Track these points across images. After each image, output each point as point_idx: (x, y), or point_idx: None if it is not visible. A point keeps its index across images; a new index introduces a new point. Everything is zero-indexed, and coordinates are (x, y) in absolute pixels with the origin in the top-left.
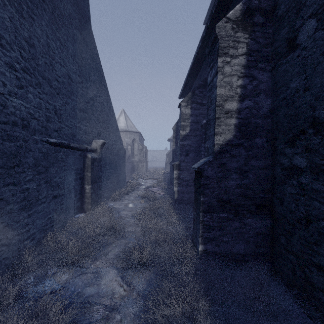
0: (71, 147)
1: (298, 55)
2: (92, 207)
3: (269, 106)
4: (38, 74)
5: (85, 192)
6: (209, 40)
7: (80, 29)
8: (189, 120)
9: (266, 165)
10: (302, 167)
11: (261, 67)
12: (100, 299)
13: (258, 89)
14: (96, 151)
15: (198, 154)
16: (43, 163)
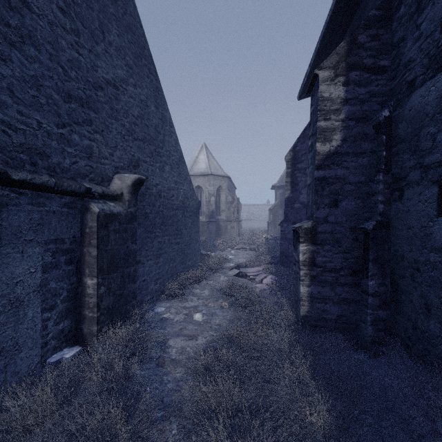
0: (15, 181)
1: None
2: (104, 328)
3: None
4: None
5: (86, 293)
6: None
7: None
8: (339, 115)
9: None
10: None
11: None
12: None
13: None
14: (122, 197)
15: (365, 201)
16: None
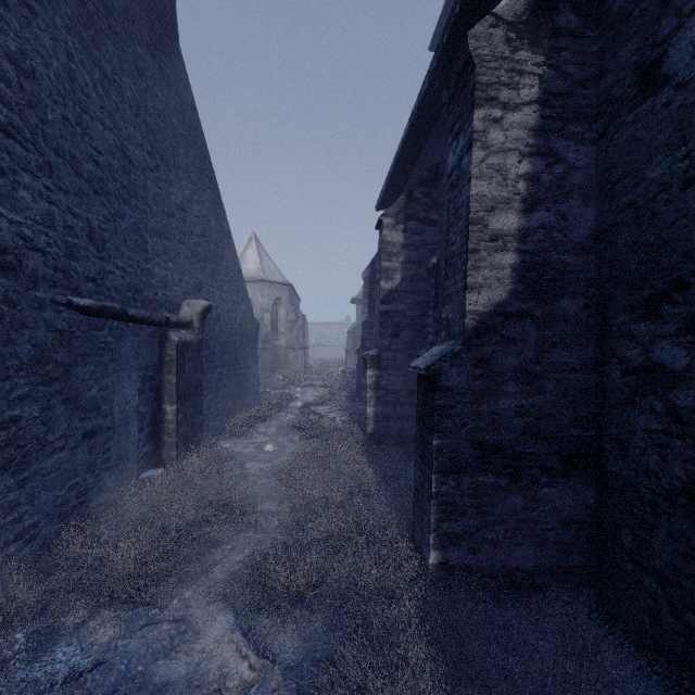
0: (129, 316)
1: (668, 101)
2: (182, 454)
3: (592, 224)
4: (46, 143)
5: (165, 419)
6: (452, 70)
7: (153, 46)
8: (399, 258)
9: (585, 362)
10: (679, 370)
11: (574, 133)
12: (192, 694)
13: (566, 184)
14: (191, 325)
15: (420, 332)
16: (58, 355)
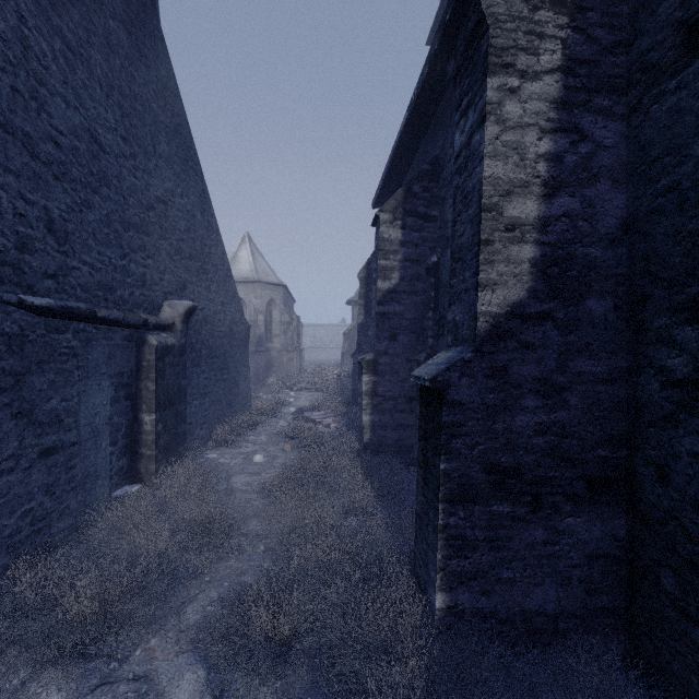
0: (98, 318)
1: None
2: (161, 468)
3: (622, 212)
4: None
5: (143, 430)
6: (460, 36)
7: (129, 21)
8: (397, 256)
9: (614, 372)
10: None
11: (602, 107)
12: None
13: (593, 165)
14: (173, 327)
15: (419, 335)
16: (6, 363)
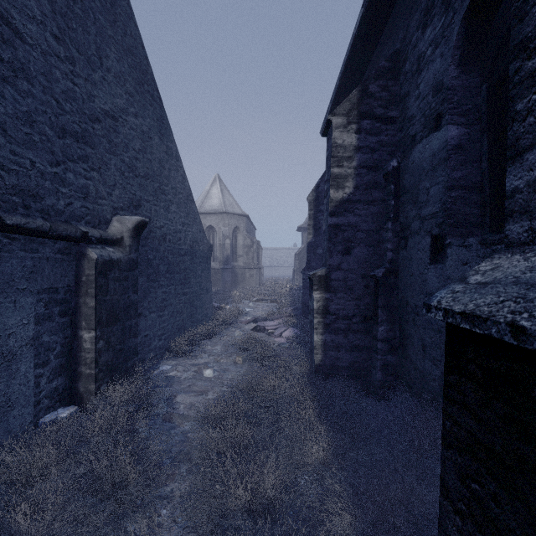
0: (8, 225)
1: None
2: (103, 387)
3: None
4: None
5: (82, 347)
6: None
7: None
8: (352, 162)
9: None
10: None
11: None
12: None
13: None
14: (122, 242)
15: (376, 248)
16: None
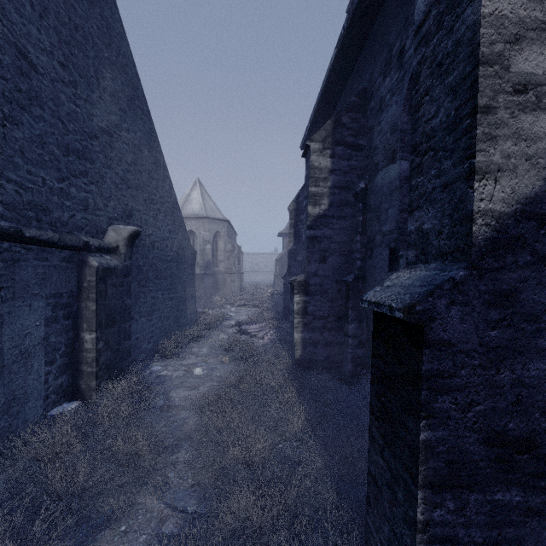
0: (26, 238)
1: None
2: (103, 384)
3: None
4: None
5: (83, 348)
6: None
7: None
8: (327, 183)
9: None
10: None
11: None
12: None
13: None
14: (117, 250)
15: (347, 258)
16: None
